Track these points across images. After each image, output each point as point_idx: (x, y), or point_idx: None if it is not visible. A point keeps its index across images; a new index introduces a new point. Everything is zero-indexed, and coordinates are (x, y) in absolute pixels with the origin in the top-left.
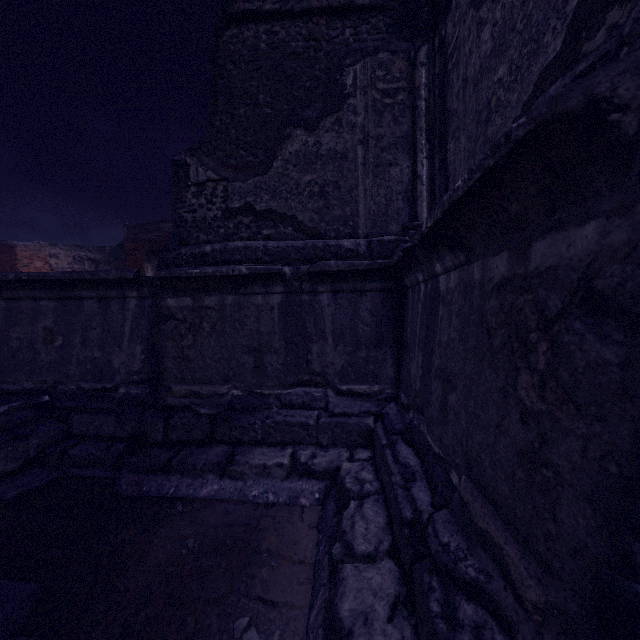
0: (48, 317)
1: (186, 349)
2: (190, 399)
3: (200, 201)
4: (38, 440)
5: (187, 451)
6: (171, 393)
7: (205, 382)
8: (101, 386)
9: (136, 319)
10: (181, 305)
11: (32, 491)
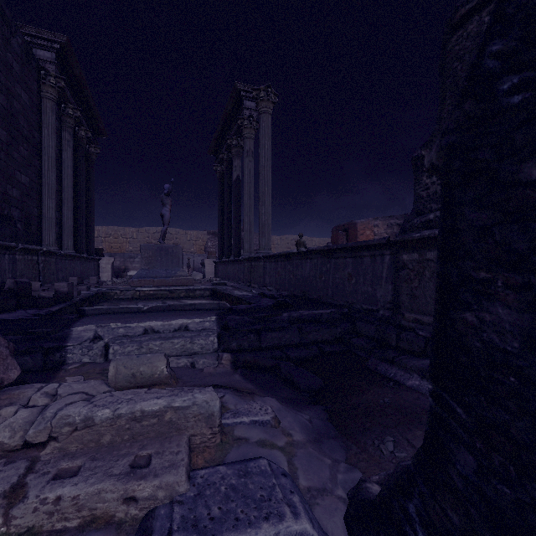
0: (349, 267)
1: (414, 289)
2: (415, 324)
3: (432, 180)
4: (340, 330)
5: (406, 356)
6: (404, 318)
7: (426, 314)
8: (371, 308)
9: (389, 268)
10: (411, 259)
11: (335, 352)
